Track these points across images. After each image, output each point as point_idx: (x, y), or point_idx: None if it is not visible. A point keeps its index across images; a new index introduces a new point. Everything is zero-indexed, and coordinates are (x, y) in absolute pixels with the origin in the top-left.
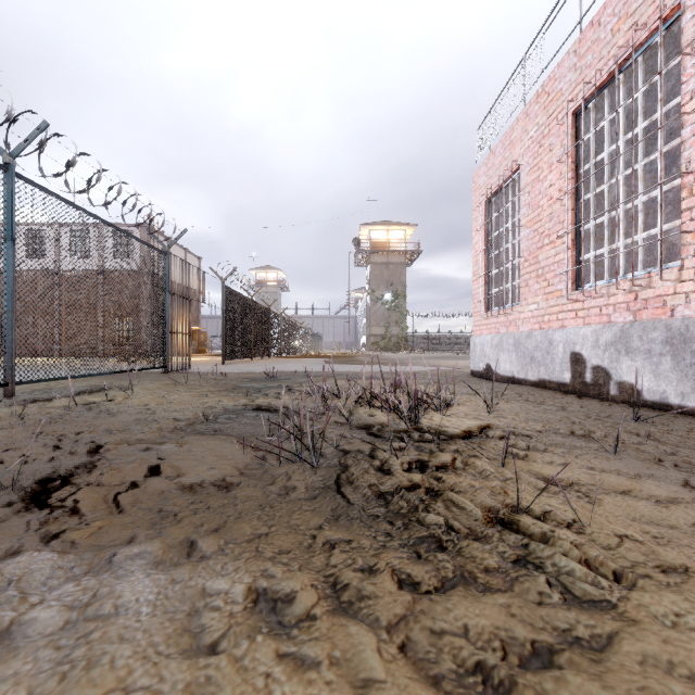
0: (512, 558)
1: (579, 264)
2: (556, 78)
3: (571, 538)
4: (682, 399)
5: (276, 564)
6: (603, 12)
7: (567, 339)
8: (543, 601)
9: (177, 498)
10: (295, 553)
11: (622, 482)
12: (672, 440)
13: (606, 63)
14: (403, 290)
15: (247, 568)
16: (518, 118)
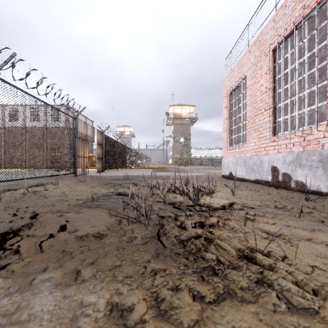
0: (254, 280)
1: (275, 123)
2: (264, 33)
3: (286, 268)
4: (327, 189)
5: (124, 285)
6: (287, 0)
7: (269, 160)
8: (276, 309)
9: (73, 244)
10: (135, 277)
11: (306, 234)
12: (326, 210)
13: (289, 25)
14: (189, 137)
15: (107, 288)
16: (245, 53)
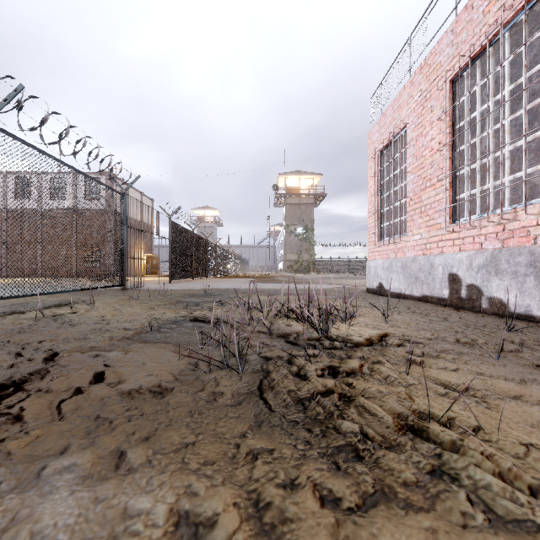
0: (427, 469)
1: (455, 202)
2: (436, 53)
3: (481, 447)
4: None
5: (200, 479)
6: None
7: (445, 262)
8: (467, 522)
9: (115, 405)
10: (220, 464)
11: (512, 388)
12: None
13: (478, 39)
14: (312, 225)
15: (171, 483)
16: (405, 86)
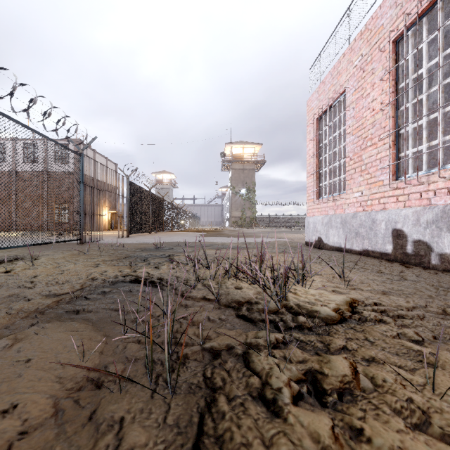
0: None
1: (398, 159)
2: (378, 17)
3: None
4: None
5: None
6: None
7: (389, 218)
8: None
9: None
10: None
11: None
12: None
13: None
14: (253, 187)
15: None
16: (344, 54)
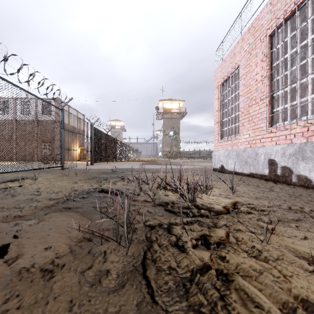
0: None
1: (272, 113)
2: (259, 19)
3: None
4: None
5: None
6: None
7: (266, 152)
8: None
9: None
10: None
11: None
12: None
13: (289, 6)
14: (178, 130)
15: None
16: (238, 42)
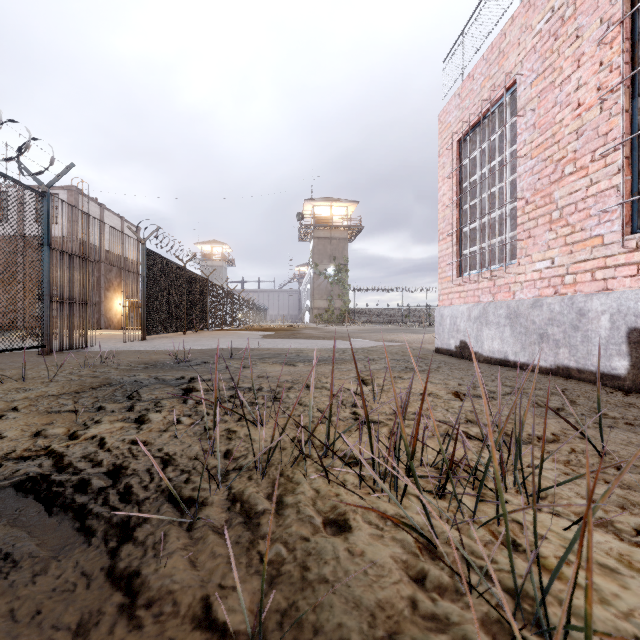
0: None
1: (639, 193)
2: None
3: None
4: None
5: None
6: None
7: (620, 308)
8: None
9: None
10: None
11: None
12: None
13: None
14: (345, 264)
15: None
16: (514, 17)
